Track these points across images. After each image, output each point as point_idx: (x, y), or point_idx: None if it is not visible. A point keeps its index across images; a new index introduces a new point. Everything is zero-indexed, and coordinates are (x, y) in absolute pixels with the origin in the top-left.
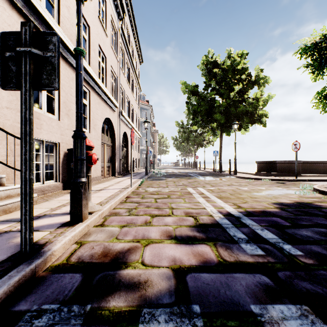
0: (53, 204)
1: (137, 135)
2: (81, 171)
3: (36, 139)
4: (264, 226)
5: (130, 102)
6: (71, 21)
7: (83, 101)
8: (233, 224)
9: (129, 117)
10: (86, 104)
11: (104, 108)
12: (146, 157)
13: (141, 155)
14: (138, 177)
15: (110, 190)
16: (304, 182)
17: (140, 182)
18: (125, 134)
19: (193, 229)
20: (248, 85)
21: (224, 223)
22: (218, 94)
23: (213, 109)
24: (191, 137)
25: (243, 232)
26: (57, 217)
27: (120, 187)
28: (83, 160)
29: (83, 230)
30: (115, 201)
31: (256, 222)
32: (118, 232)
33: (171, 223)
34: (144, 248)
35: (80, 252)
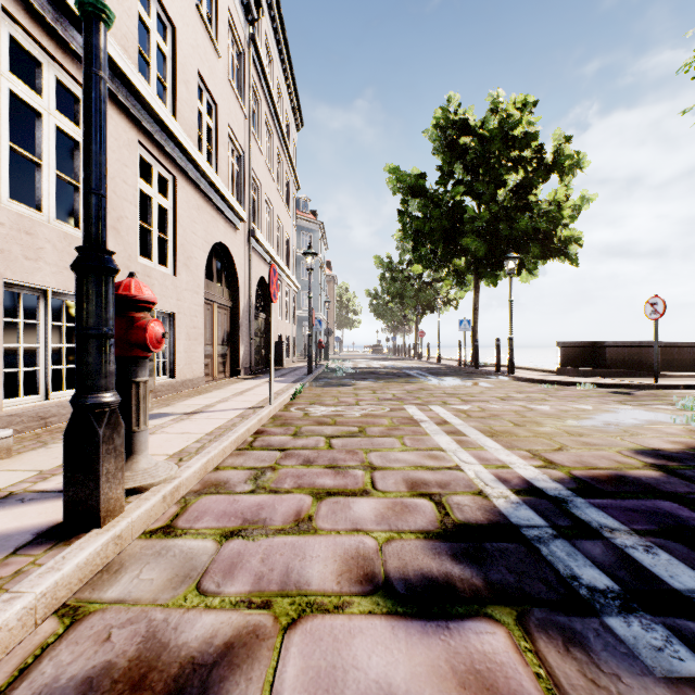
0: (53, 457)
1: (290, 286)
2: (98, 373)
3: (24, 285)
4: (648, 535)
5: (273, 211)
6: (124, 4)
7: (158, 200)
8: (552, 524)
9: (271, 244)
10: (165, 208)
11: (212, 220)
12: (310, 333)
13: (300, 329)
14: (290, 378)
15: (217, 413)
16: (675, 390)
17: (295, 392)
18: (263, 281)
19: (440, 545)
20: (538, 172)
21: (525, 520)
22: (471, 193)
23: (460, 226)
24: (408, 291)
25: (596, 559)
26: (39, 504)
27: (244, 404)
28: (104, 339)
29: (94, 557)
30: (222, 447)
31: (617, 516)
32: (210, 559)
33: (371, 522)
34: (282, 640)
35: (53, 664)
